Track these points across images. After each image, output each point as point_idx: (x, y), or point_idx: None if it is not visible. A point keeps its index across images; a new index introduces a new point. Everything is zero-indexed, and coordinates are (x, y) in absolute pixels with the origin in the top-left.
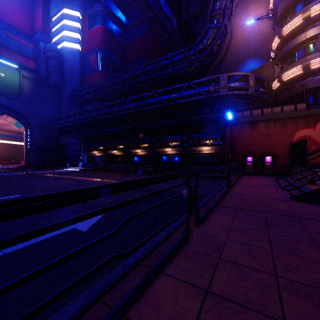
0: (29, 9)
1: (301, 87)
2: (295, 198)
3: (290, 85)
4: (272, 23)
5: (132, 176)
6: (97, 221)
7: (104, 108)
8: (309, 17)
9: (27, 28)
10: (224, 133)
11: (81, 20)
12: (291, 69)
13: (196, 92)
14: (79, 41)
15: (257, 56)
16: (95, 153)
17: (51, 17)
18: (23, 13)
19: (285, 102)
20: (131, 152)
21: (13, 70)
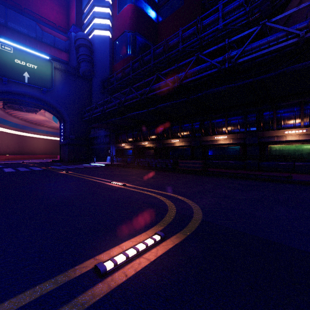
0: (65, 6)
1: None
2: None
3: None
4: None
5: (171, 177)
6: None
7: (133, 90)
8: None
9: (63, 25)
10: None
11: (111, 5)
12: None
13: (280, 35)
14: (109, 27)
15: None
16: (124, 145)
17: (84, 9)
18: (59, 11)
19: None
20: (165, 143)
21: (45, 61)
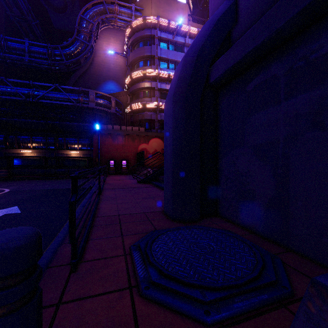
0: None
1: (142, 117)
2: (139, 182)
3: (137, 113)
4: (126, 60)
5: None
6: (19, 208)
7: None
8: (146, 74)
9: None
10: (92, 140)
11: None
12: (137, 102)
13: (65, 97)
14: None
15: (116, 81)
16: None
17: None
18: None
19: (134, 123)
20: None
21: None
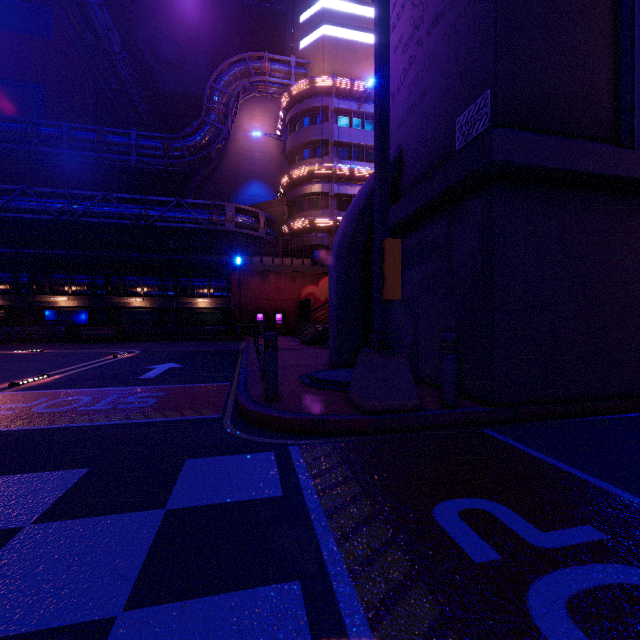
0: None
1: (308, 241)
2: (303, 344)
3: (299, 235)
4: (280, 145)
5: (81, 345)
6: (178, 364)
7: None
8: (314, 172)
9: None
10: (229, 281)
11: None
12: (299, 218)
13: (192, 217)
14: None
15: (264, 180)
16: None
17: None
18: None
19: (294, 252)
20: (38, 300)
21: None
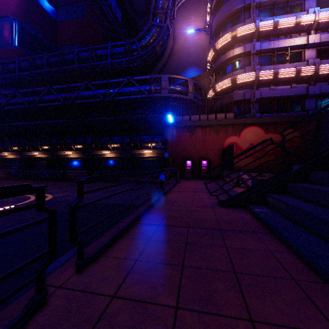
0: None
1: (230, 98)
2: (222, 203)
3: (222, 95)
4: (209, 37)
5: (53, 184)
6: None
7: (18, 95)
8: (235, 36)
9: None
10: (166, 137)
11: None
12: (222, 81)
13: (137, 90)
14: None
15: (197, 66)
16: (5, 155)
17: None
18: None
19: (218, 111)
20: (59, 154)
21: None
